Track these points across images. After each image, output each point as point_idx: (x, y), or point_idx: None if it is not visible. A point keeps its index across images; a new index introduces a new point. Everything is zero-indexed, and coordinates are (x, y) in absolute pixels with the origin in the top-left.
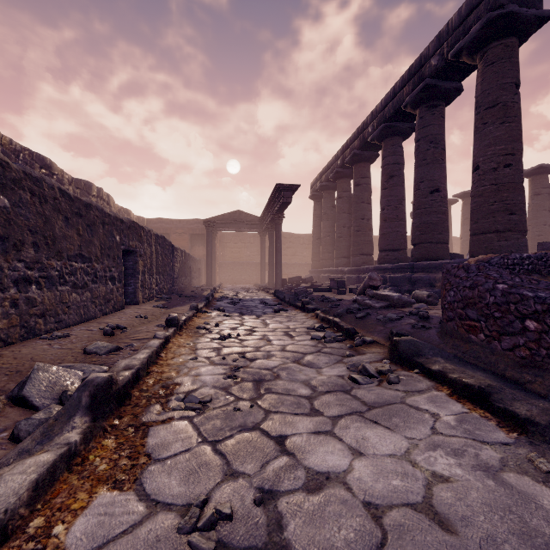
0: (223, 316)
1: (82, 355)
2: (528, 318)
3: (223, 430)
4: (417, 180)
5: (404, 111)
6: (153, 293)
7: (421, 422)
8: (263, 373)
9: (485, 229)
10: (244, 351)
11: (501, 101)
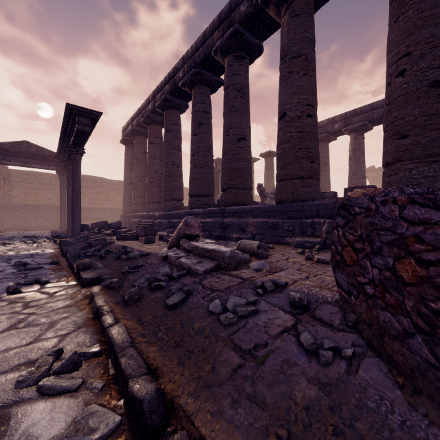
0: None
1: None
2: None
3: None
4: (226, 126)
5: (213, 59)
6: None
7: None
8: None
9: (292, 174)
10: None
11: (304, 53)
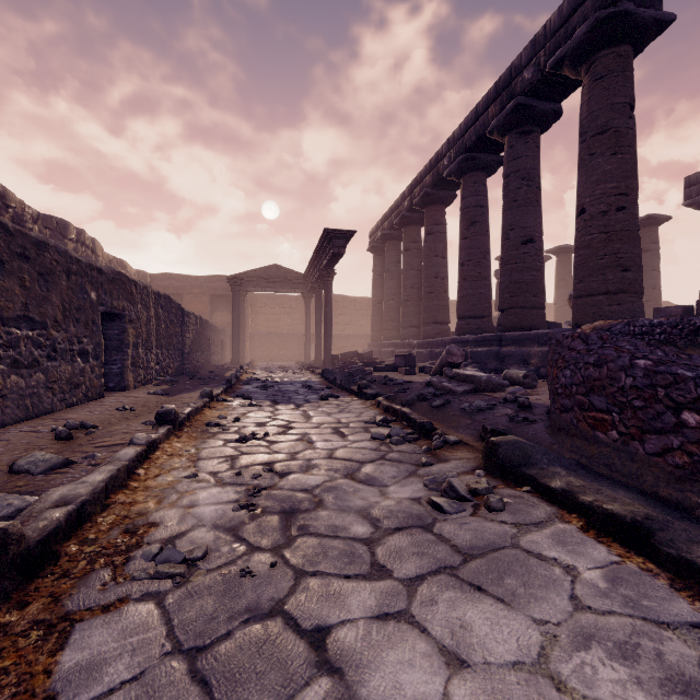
0: (248, 406)
1: (5, 475)
2: (687, 408)
3: (215, 620)
4: (506, 228)
5: (489, 138)
6: (151, 374)
7: (551, 584)
8: (297, 498)
9: (592, 289)
10: (272, 459)
11: (612, 126)
